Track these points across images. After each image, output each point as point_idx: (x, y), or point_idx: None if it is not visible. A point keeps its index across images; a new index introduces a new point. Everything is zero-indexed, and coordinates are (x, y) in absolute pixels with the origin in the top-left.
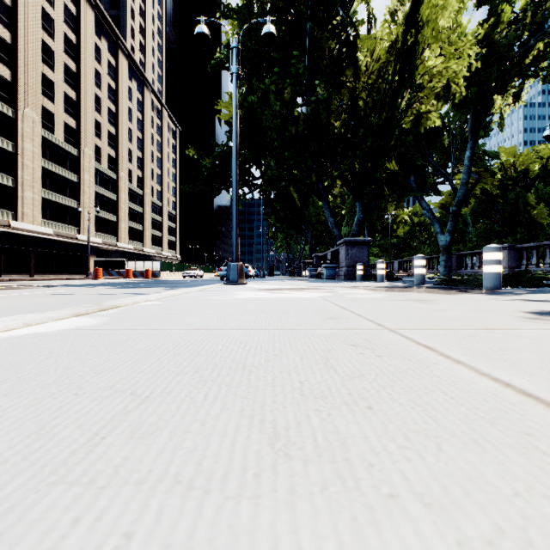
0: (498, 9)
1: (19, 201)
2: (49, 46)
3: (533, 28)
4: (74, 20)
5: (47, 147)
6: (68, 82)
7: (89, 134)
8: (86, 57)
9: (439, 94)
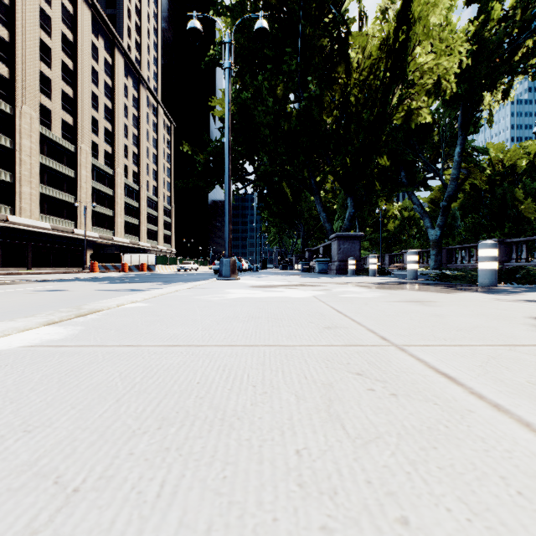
0: (487, 6)
1: (17, 196)
2: (46, 44)
3: (522, 26)
4: (71, 18)
5: (45, 143)
6: (65, 80)
7: (86, 130)
8: (83, 55)
9: (430, 90)
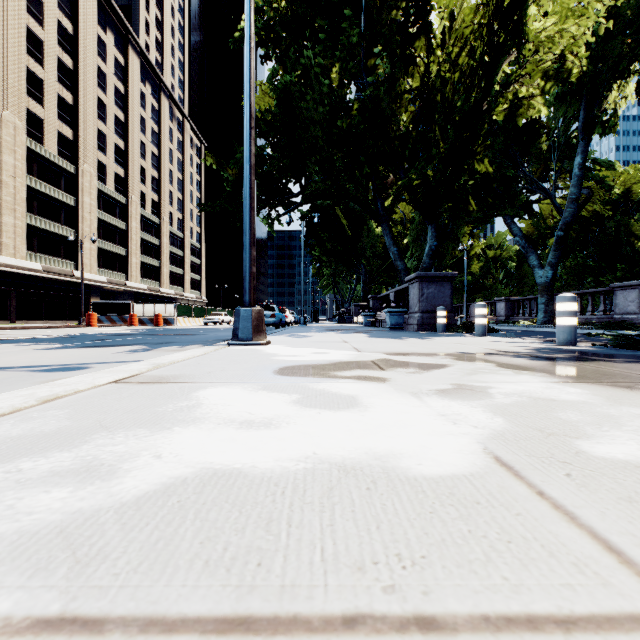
0: None
1: None
2: (37, 35)
3: None
4: (70, 4)
5: (35, 161)
6: (62, 82)
7: (90, 147)
8: (86, 51)
9: (547, 71)
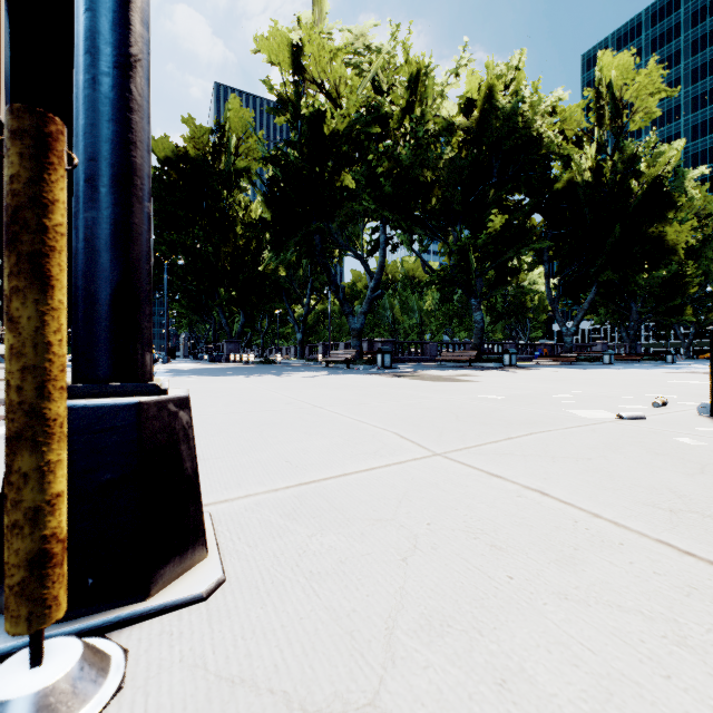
0: None
1: None
2: None
3: None
4: None
5: None
6: None
7: None
8: None
9: None
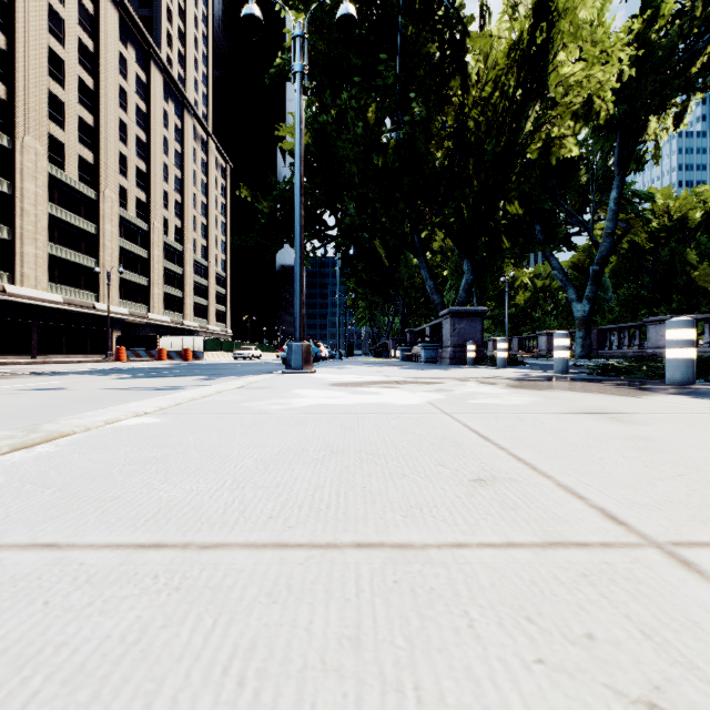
0: None
1: (17, 259)
2: (57, 55)
3: (702, 25)
4: (91, 21)
5: (55, 187)
6: (83, 103)
7: (111, 171)
8: (107, 69)
9: (577, 112)
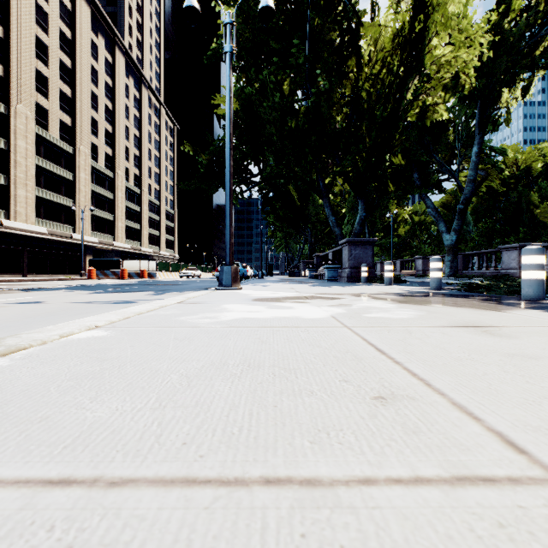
0: None
1: (11, 199)
2: (43, 42)
3: (544, 18)
4: (69, 15)
5: (41, 144)
6: (63, 79)
7: (85, 131)
8: (81, 53)
9: (447, 85)
